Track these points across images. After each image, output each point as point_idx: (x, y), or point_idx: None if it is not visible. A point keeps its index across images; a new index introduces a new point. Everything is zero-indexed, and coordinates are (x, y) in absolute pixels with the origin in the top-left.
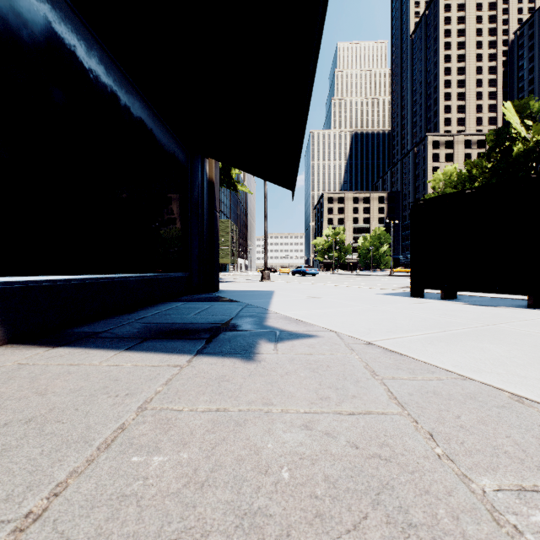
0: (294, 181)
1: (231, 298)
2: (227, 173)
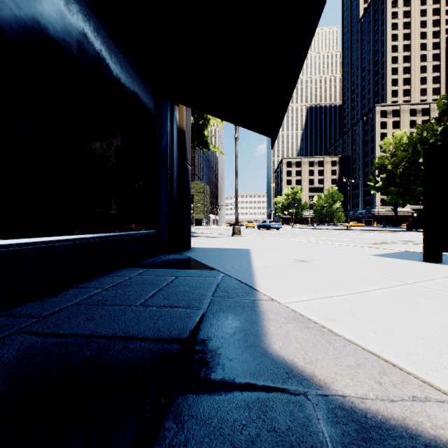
0: (281, 117)
1: (203, 261)
2: (200, 132)
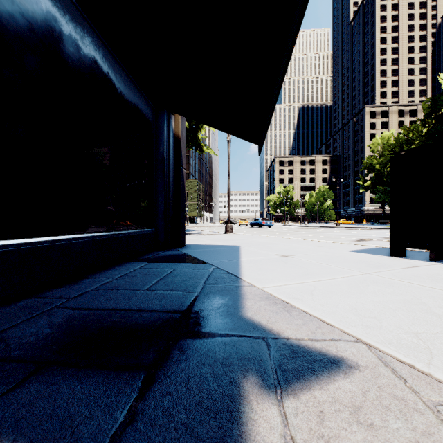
0: (265, 130)
1: (197, 256)
2: (194, 135)
